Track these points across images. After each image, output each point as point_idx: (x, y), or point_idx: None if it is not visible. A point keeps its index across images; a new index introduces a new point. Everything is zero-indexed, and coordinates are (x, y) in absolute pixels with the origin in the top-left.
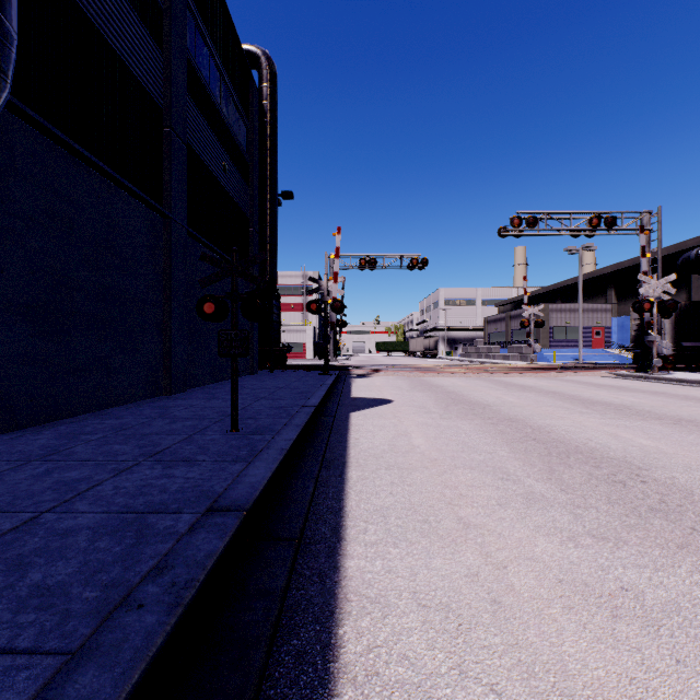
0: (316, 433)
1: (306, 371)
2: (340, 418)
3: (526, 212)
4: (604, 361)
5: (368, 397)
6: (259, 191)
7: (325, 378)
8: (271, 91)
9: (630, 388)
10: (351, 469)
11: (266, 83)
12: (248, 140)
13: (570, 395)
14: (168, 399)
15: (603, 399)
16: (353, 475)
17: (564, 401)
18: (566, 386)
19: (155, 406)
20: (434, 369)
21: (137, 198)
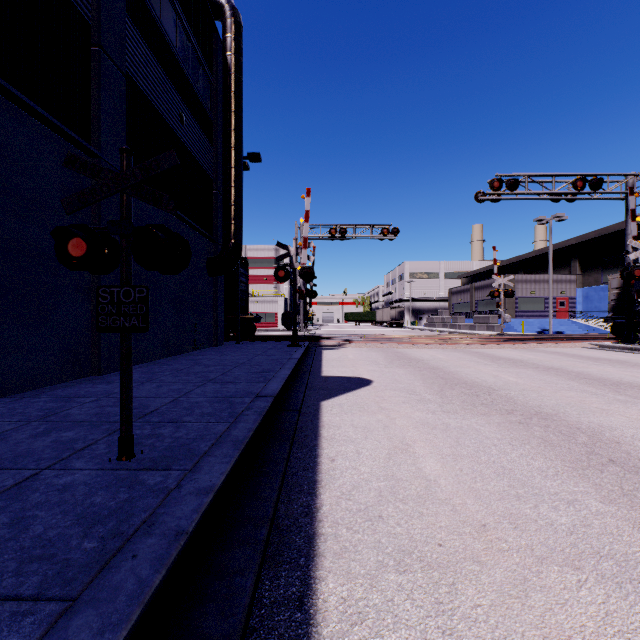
0: (269, 449)
1: (275, 342)
2: (308, 411)
3: (506, 175)
4: (571, 331)
5: (341, 375)
6: (223, 150)
7: (293, 351)
8: (236, 42)
9: (634, 363)
10: (325, 569)
11: (230, 33)
12: (212, 96)
13: (576, 372)
14: (89, 383)
15: (622, 379)
16: (330, 597)
17: (580, 382)
18: (558, 360)
19: (59, 395)
20: (407, 339)
21: (43, 122)
